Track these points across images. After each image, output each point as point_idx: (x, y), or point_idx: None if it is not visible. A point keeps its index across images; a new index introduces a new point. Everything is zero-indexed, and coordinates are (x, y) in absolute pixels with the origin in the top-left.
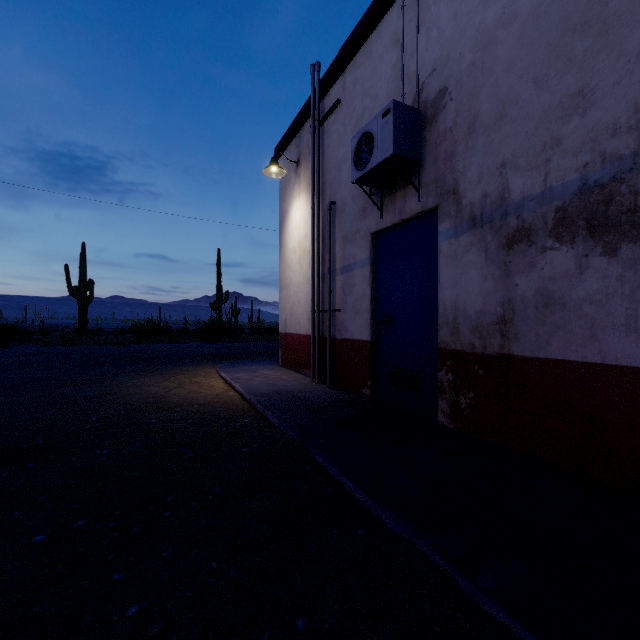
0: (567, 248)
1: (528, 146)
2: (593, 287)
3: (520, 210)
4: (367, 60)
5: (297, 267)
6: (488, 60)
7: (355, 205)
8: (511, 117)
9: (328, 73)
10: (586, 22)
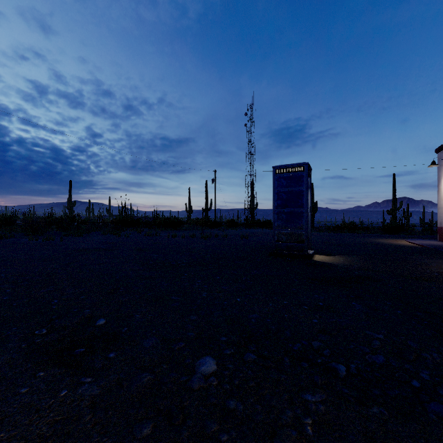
0: None
1: None
2: None
3: None
4: None
5: None
6: None
7: None
8: None
9: None
10: None
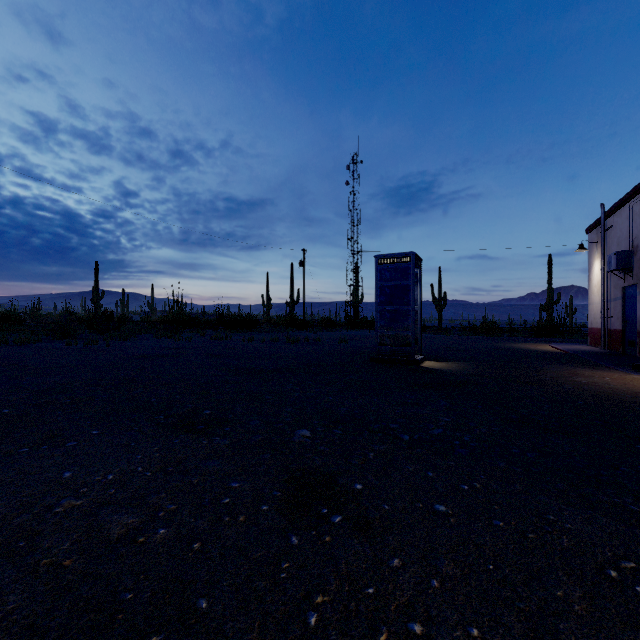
0: None
1: None
2: None
3: None
4: (620, 217)
5: (596, 294)
6: None
7: (617, 274)
8: None
9: (607, 212)
10: None
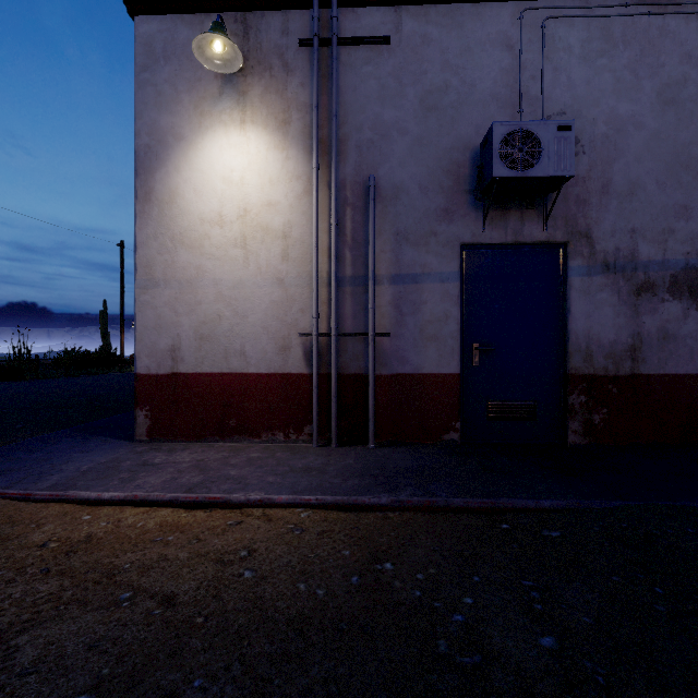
0: (677, 302)
1: (652, 225)
2: (692, 328)
3: (647, 269)
4: (454, 29)
5: (233, 252)
6: (621, 143)
7: (427, 199)
8: (640, 198)
9: None
10: (688, 166)
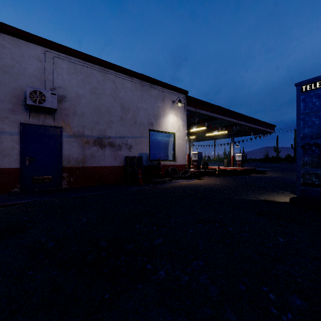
0: (96, 147)
1: (89, 125)
2: (99, 154)
3: (87, 137)
4: (17, 47)
5: None
6: (79, 101)
7: (4, 104)
8: (85, 117)
9: None
10: (99, 111)
